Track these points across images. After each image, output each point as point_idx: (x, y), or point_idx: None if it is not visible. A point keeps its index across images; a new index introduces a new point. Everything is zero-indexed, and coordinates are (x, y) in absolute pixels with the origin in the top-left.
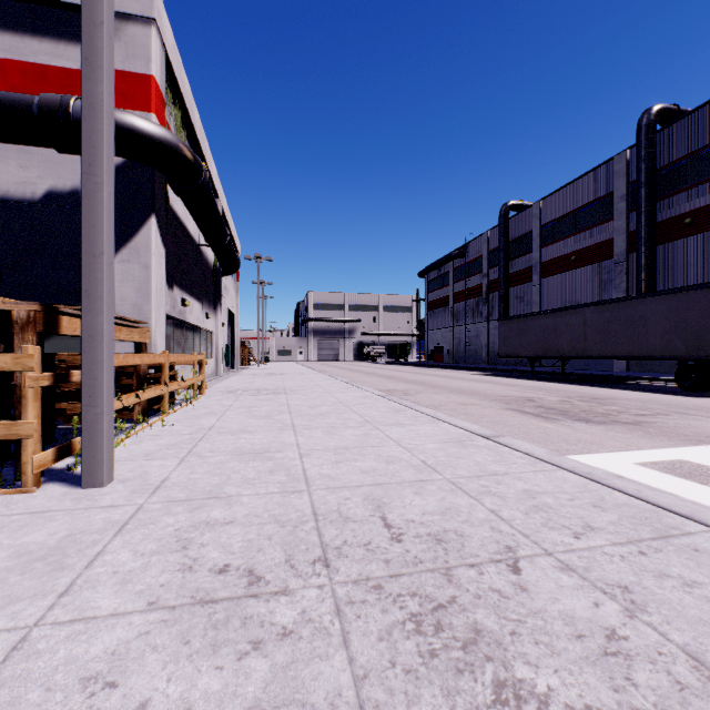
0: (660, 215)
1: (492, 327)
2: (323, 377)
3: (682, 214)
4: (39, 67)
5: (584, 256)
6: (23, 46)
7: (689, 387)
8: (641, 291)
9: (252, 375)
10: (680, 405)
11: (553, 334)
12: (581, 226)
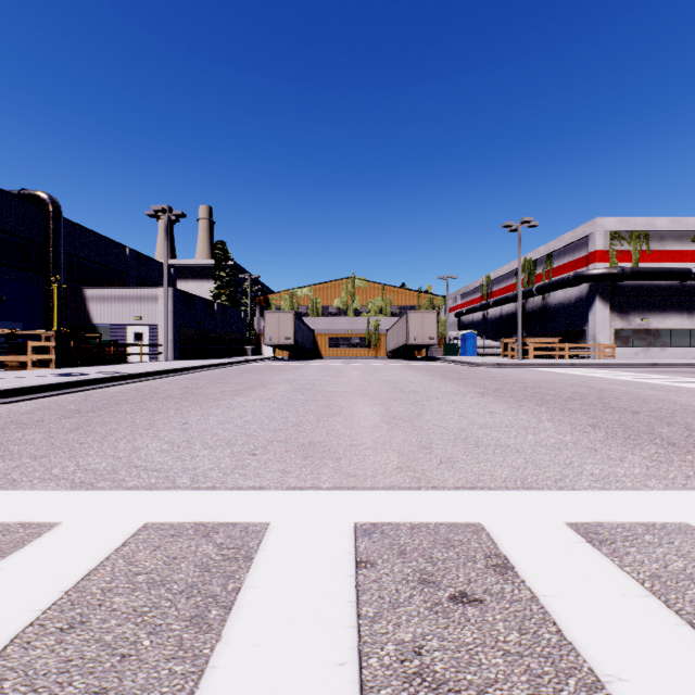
0: None
1: None
2: None
3: None
4: (576, 260)
5: None
6: (573, 255)
7: None
8: None
9: None
10: None
11: None
12: None
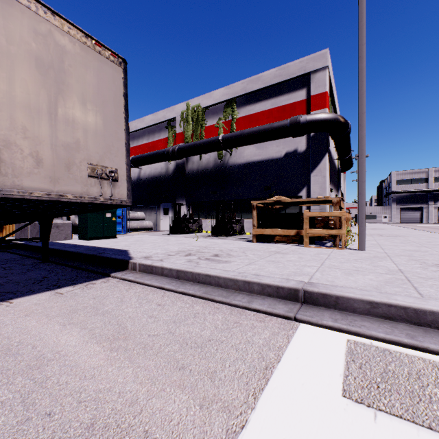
0: None
1: None
2: (419, 231)
3: None
4: (282, 106)
5: None
6: (277, 101)
7: None
8: None
9: None
10: None
11: None
12: None
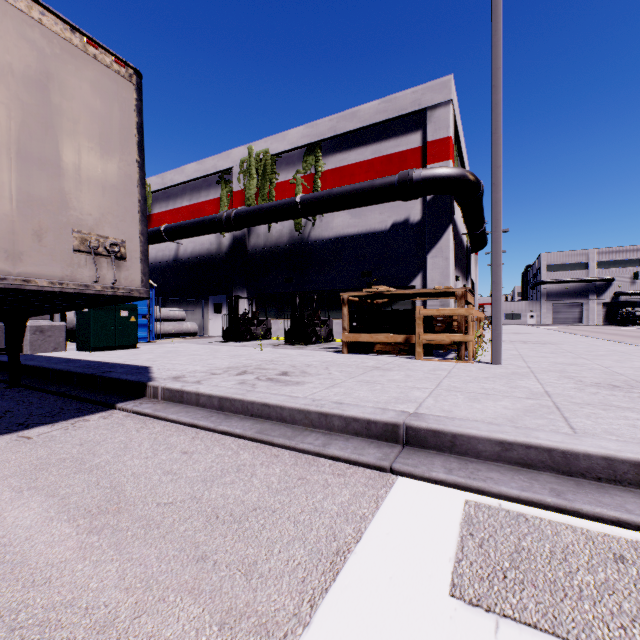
0: None
1: None
2: (577, 336)
3: None
4: (388, 156)
5: None
6: (381, 148)
7: None
8: None
9: None
10: None
11: None
12: None
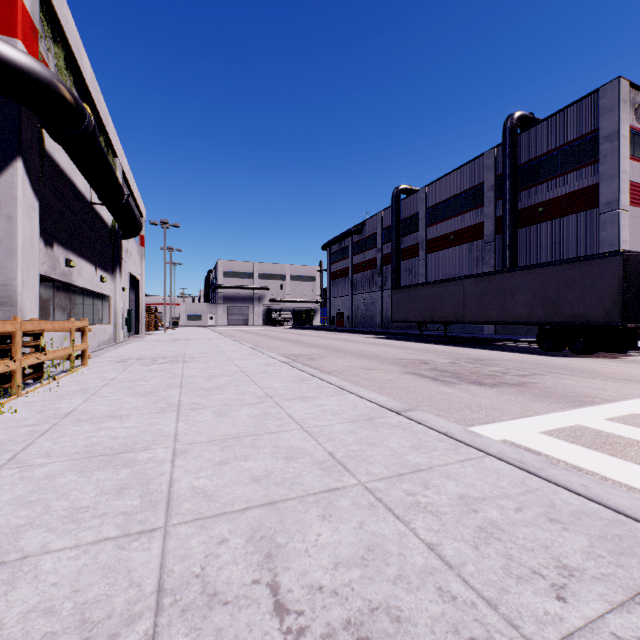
0: (520, 204)
1: (385, 296)
2: (229, 343)
3: (537, 204)
4: None
5: (461, 236)
6: None
7: (547, 348)
8: (506, 266)
9: (154, 341)
10: (547, 364)
11: (438, 302)
12: (459, 210)
